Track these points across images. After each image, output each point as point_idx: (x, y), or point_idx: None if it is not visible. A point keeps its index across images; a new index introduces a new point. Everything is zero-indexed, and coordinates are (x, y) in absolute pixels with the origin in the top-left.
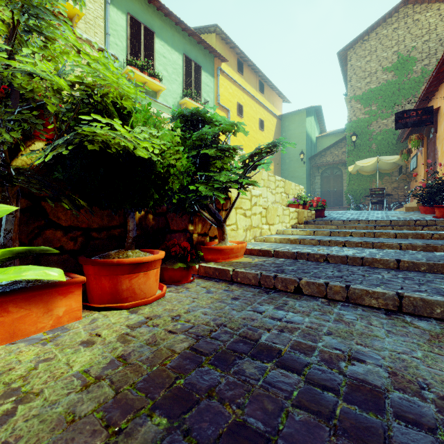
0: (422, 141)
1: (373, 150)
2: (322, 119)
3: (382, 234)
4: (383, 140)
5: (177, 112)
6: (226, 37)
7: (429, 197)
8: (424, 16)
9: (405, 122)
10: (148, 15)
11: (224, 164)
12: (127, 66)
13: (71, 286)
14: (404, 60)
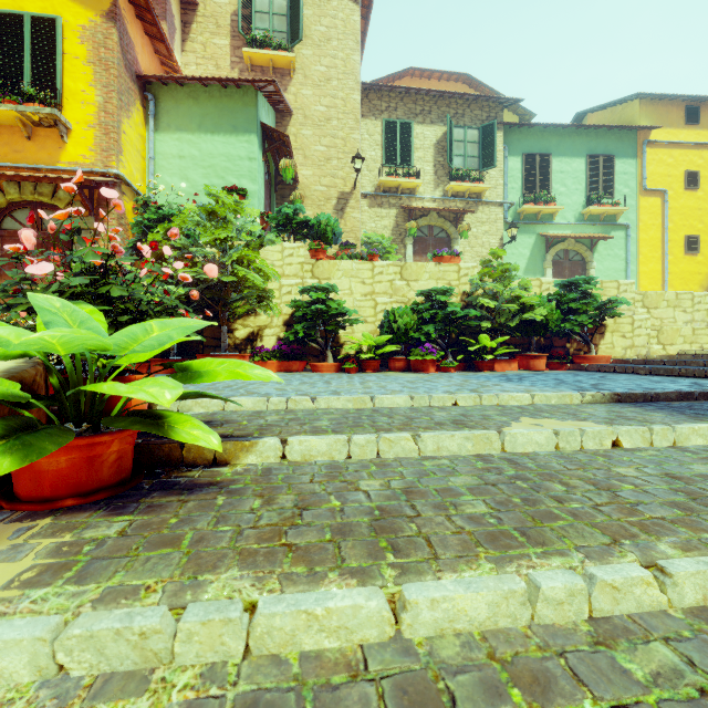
0: None
1: None
2: None
3: None
4: None
5: (557, 283)
6: (658, 95)
7: None
8: None
9: None
10: (543, 141)
11: (588, 308)
12: (522, 206)
13: (515, 360)
14: None
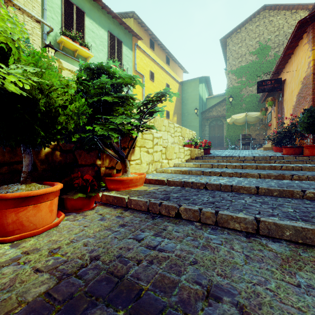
0: (275, 102)
1: (243, 108)
2: (210, 86)
3: (248, 166)
4: (249, 101)
5: (84, 65)
6: (141, 22)
7: (279, 140)
8: (276, 18)
9: (263, 88)
10: None
11: (125, 111)
12: (61, 35)
13: None
14: (263, 47)
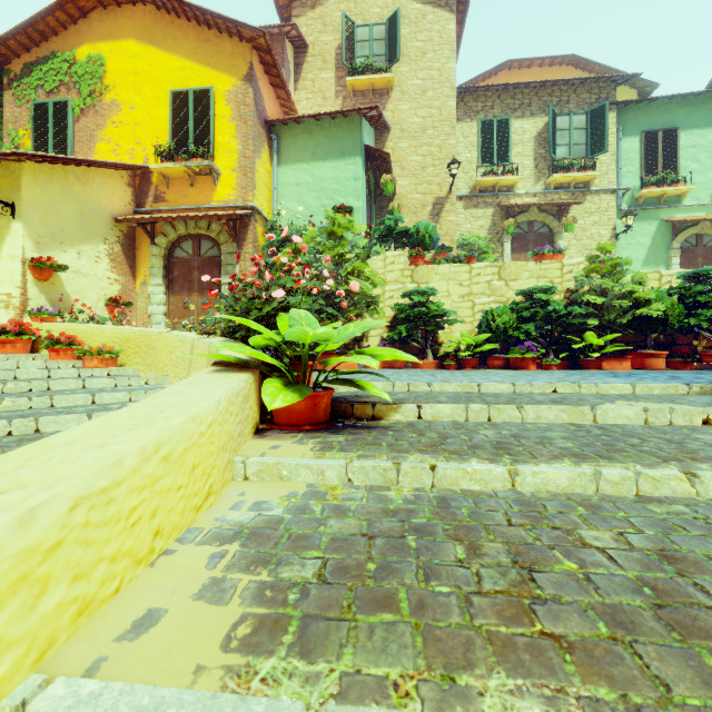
0: None
1: None
2: None
3: None
4: None
5: (681, 275)
6: None
7: None
8: None
9: None
10: (668, 114)
11: None
12: (640, 190)
13: (627, 359)
14: None
